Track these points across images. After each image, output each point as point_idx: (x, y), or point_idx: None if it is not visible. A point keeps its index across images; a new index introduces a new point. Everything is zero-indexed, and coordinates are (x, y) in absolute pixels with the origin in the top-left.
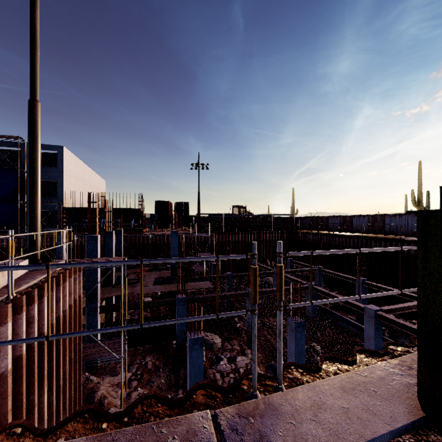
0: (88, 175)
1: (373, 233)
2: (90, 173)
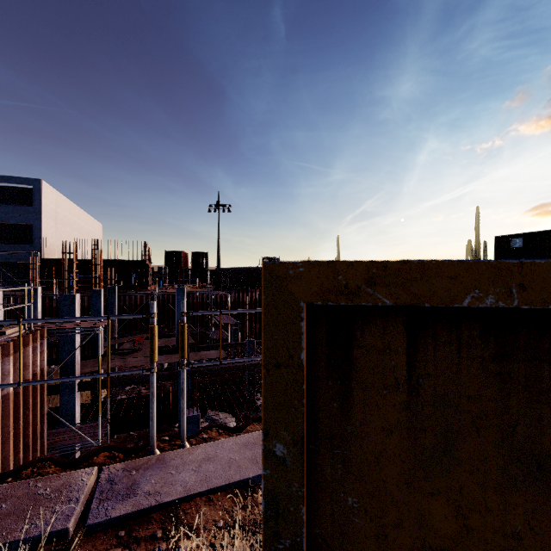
0: (77, 217)
1: None
2: (80, 215)
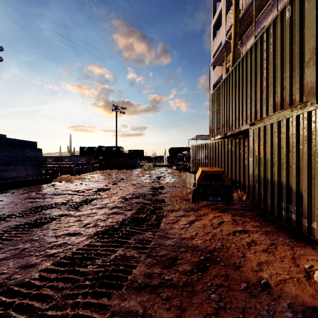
0: None
1: (57, 164)
2: None
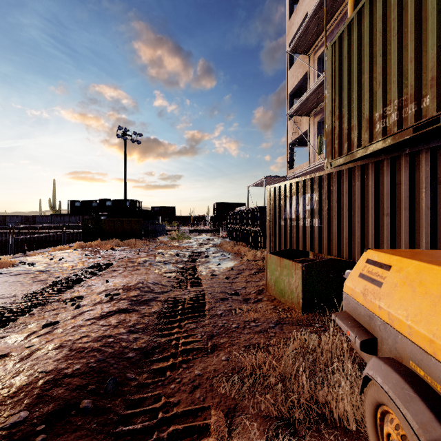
0: None
1: (26, 229)
2: None
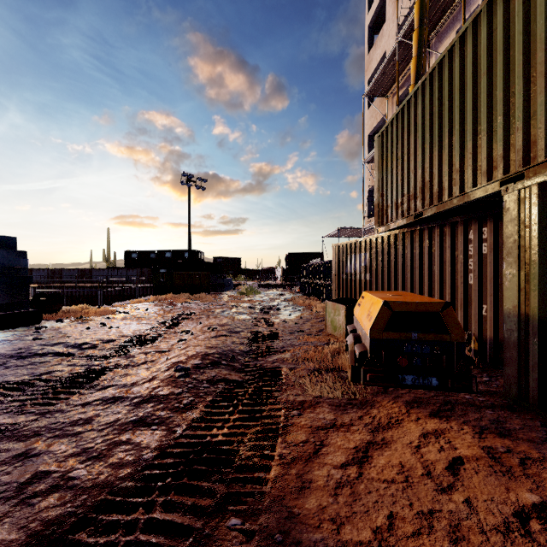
0: None
1: (83, 283)
2: None
